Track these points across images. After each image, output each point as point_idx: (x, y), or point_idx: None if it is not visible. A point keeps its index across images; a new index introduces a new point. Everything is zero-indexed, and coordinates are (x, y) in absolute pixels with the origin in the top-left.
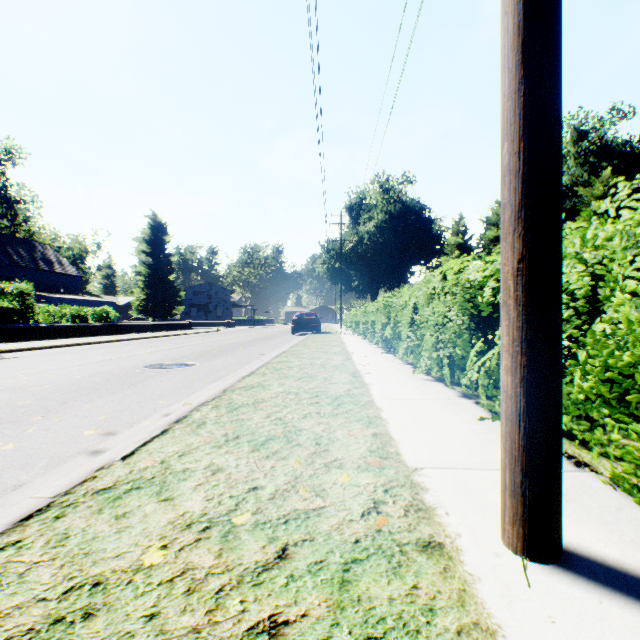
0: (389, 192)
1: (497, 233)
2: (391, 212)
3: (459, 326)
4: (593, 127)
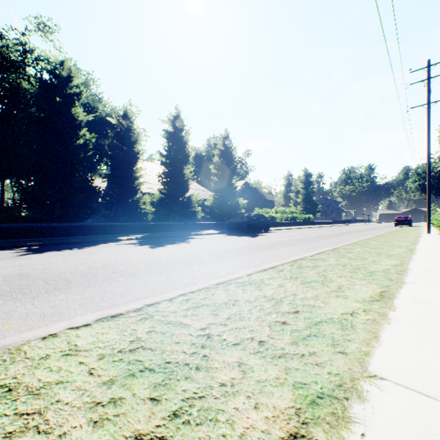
0: None
1: None
2: None
3: None
4: None
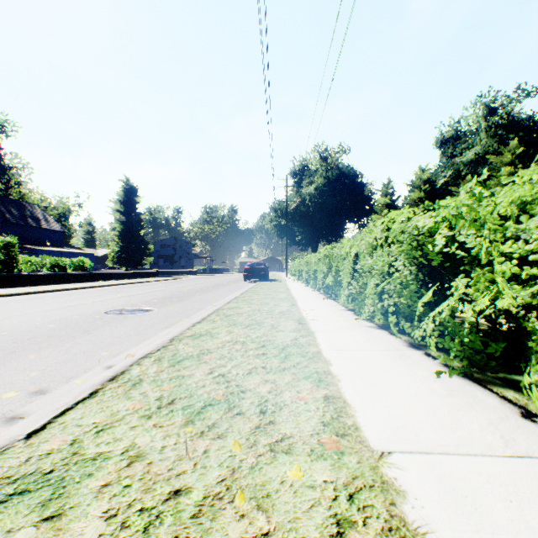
0: (327, 160)
1: (420, 194)
2: (329, 177)
3: (406, 275)
4: (502, 104)
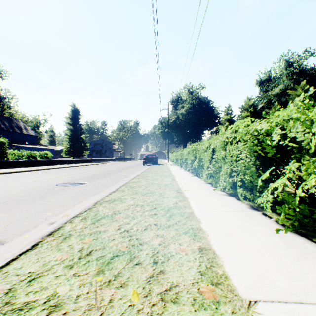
0: (192, 93)
1: (247, 114)
2: (193, 103)
3: (249, 162)
4: (296, 60)
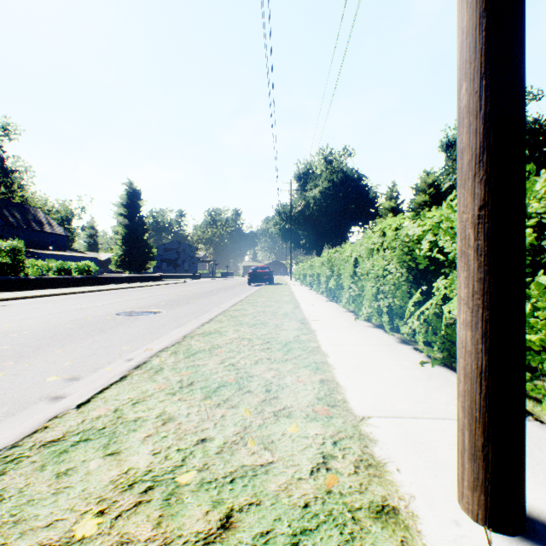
0: (332, 163)
1: (425, 198)
2: (334, 180)
3: (398, 278)
4: None
